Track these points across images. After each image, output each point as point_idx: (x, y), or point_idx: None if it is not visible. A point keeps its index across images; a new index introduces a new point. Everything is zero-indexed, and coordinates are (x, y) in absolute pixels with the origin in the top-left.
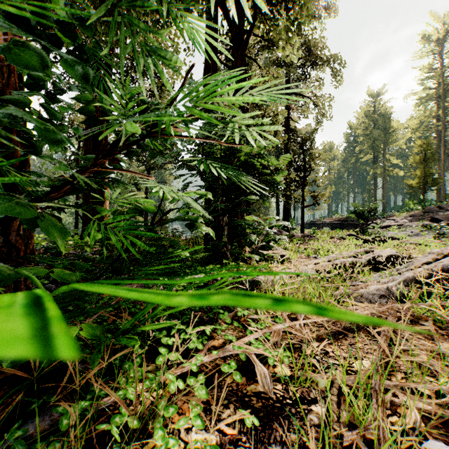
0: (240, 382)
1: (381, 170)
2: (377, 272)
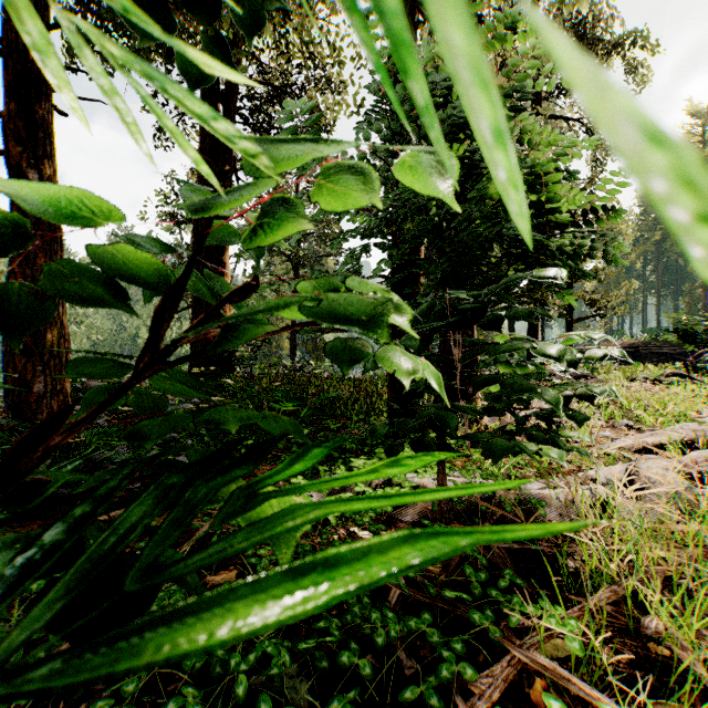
0: None
1: None
2: None
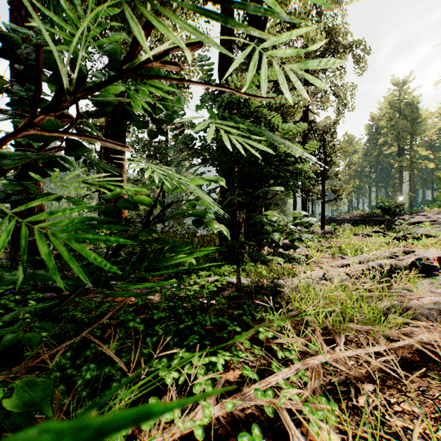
0: None
1: (407, 162)
2: (427, 279)
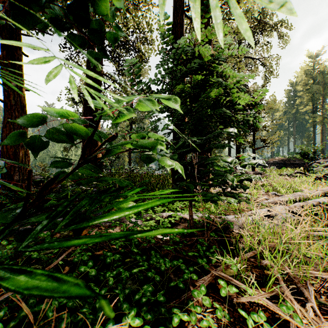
0: None
1: (319, 118)
2: None
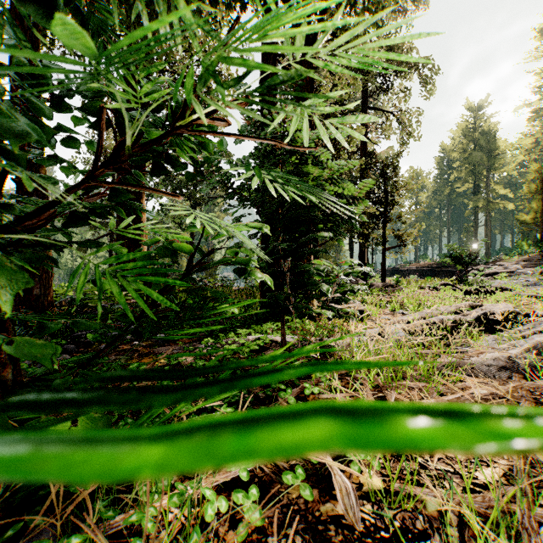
0: (310, 500)
1: (483, 202)
2: (491, 334)
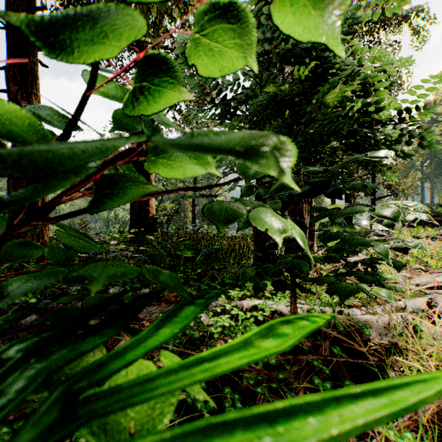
0: None
1: None
2: None
